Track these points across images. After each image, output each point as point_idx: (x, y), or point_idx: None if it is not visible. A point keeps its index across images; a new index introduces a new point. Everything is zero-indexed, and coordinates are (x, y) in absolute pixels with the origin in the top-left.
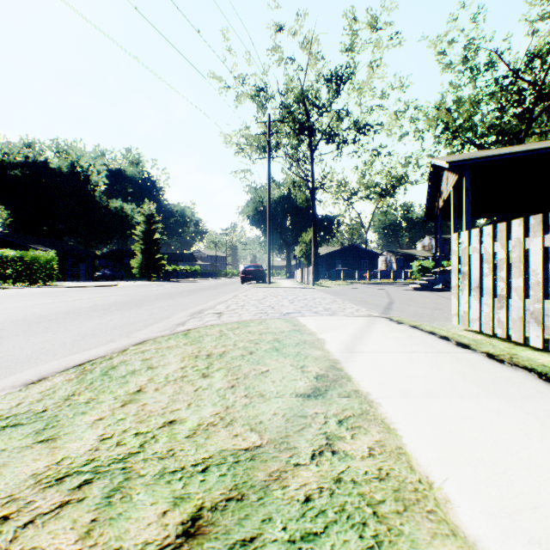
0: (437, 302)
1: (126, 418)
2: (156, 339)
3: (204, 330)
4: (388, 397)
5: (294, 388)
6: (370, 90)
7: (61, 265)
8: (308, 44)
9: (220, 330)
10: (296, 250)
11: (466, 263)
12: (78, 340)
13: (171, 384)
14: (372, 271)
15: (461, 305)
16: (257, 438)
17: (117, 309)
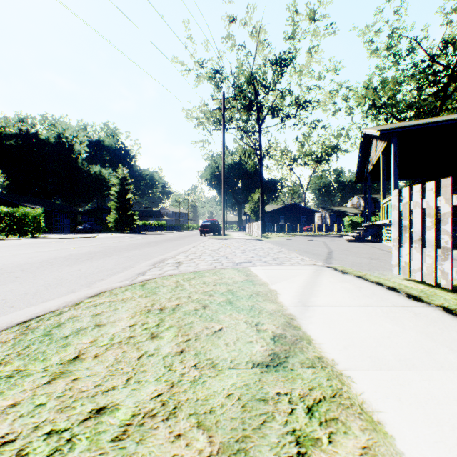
0: (371, 252)
1: (46, 404)
2: (113, 291)
3: (162, 280)
4: (358, 367)
5: (250, 353)
6: (309, 72)
7: (49, 220)
8: (256, 33)
9: (176, 280)
10: (246, 207)
11: (407, 217)
12: (40, 291)
13: (114, 348)
14: (310, 225)
15: (403, 256)
16: (205, 443)
17: (87, 259)
